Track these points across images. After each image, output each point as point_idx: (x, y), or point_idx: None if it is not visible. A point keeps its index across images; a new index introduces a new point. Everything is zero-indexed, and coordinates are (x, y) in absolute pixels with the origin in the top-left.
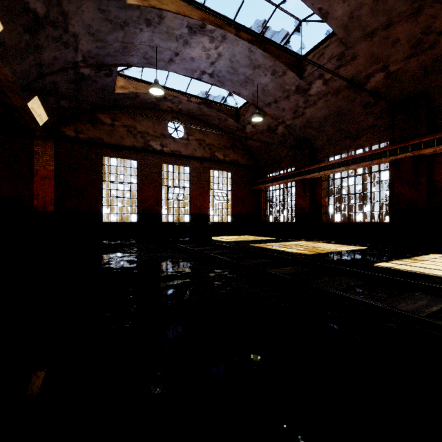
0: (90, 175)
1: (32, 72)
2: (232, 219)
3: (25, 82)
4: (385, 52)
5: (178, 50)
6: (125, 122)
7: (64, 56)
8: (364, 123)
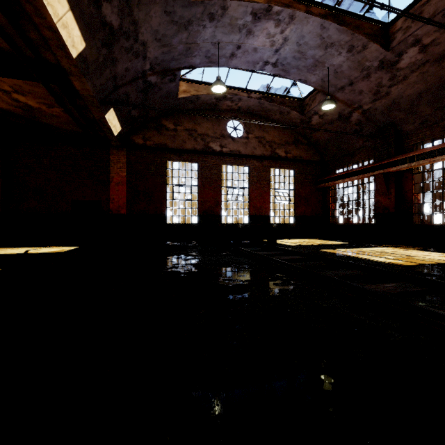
0: (156, 179)
1: (108, 85)
2: (294, 221)
3: (103, 95)
4: None
5: (240, 42)
6: (186, 126)
7: (134, 67)
8: None
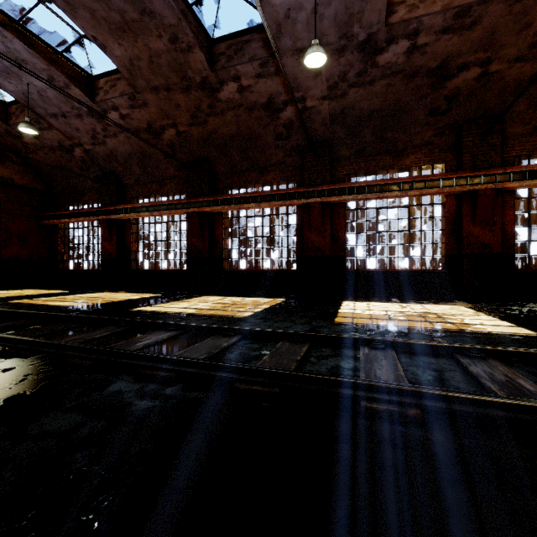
0: None
1: None
2: None
3: None
4: (172, 111)
5: None
6: None
7: None
8: (167, 172)
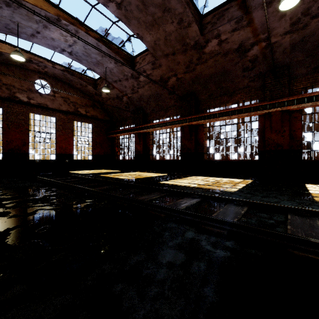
0: None
1: None
2: (92, 158)
3: None
4: (175, 67)
5: (39, 30)
6: None
7: None
8: (169, 103)
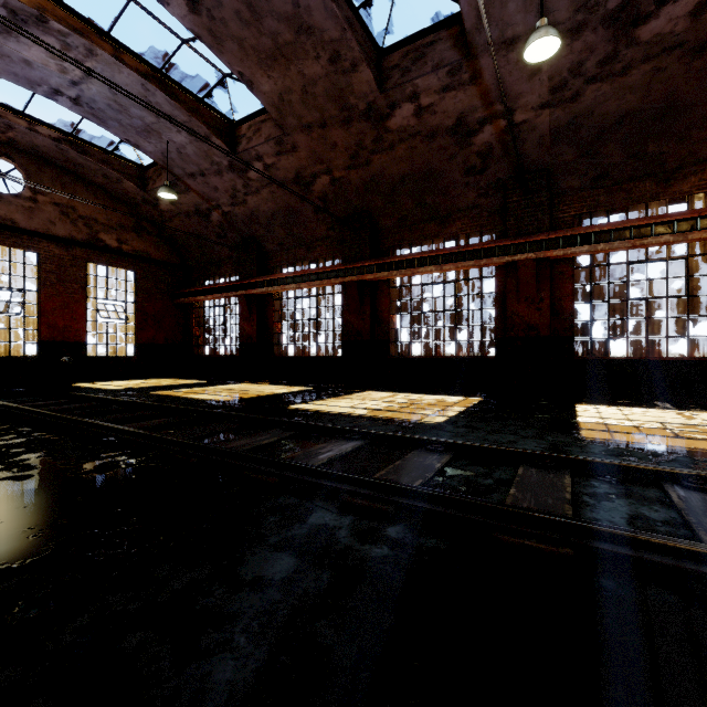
0: None
1: None
2: (136, 352)
3: None
4: (327, 153)
5: None
6: None
7: None
8: (317, 232)
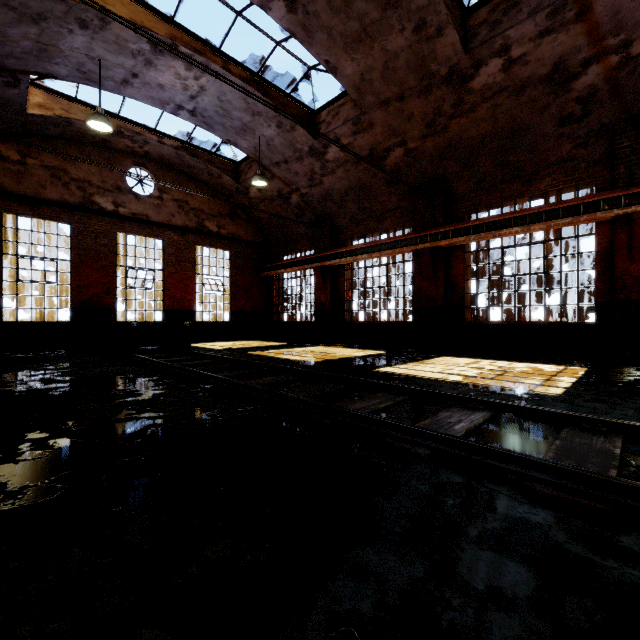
0: None
1: None
2: (231, 318)
3: None
4: (402, 126)
5: (137, 70)
6: (47, 161)
7: None
8: (388, 204)
